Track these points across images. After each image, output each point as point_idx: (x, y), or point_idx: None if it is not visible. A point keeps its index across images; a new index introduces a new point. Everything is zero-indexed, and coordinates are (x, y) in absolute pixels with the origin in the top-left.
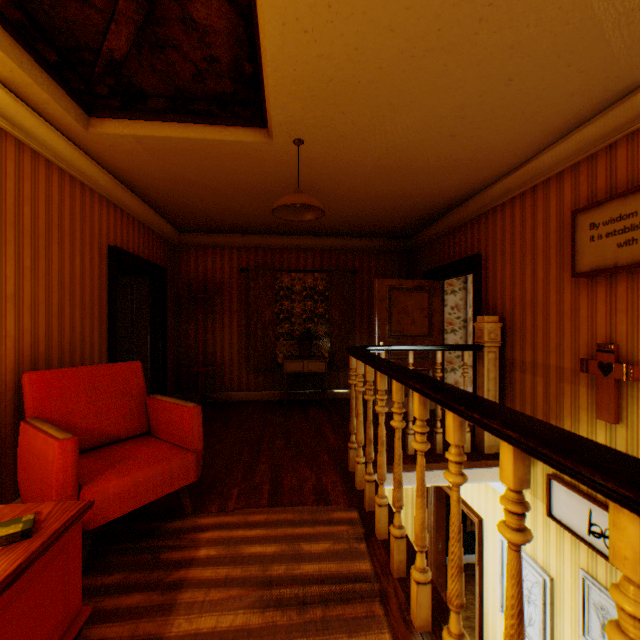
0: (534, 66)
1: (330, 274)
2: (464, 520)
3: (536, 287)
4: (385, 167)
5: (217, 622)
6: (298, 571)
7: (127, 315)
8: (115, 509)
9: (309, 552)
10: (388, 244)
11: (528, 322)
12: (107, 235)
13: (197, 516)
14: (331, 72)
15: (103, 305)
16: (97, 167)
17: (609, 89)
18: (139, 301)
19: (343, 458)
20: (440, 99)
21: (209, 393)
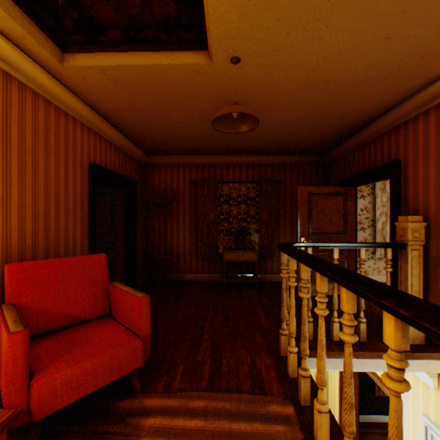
0: None
1: (259, 184)
2: (372, 386)
3: None
4: (313, 82)
5: None
6: None
7: (108, 216)
8: (62, 399)
9: None
10: (307, 159)
11: None
12: (88, 154)
13: (144, 396)
14: None
15: (84, 208)
16: (77, 100)
17: None
18: (117, 206)
19: (274, 340)
20: None
21: (168, 274)
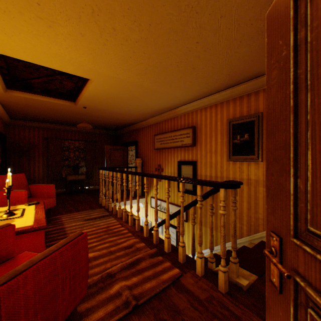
0: (142, 108)
1: (86, 142)
2: None
3: (149, 151)
4: (110, 115)
5: (76, 223)
6: (92, 217)
7: None
8: None
9: (94, 214)
10: (109, 132)
11: (147, 160)
12: None
13: (56, 216)
14: (99, 100)
15: None
16: None
17: (157, 113)
18: None
19: (97, 202)
20: (124, 108)
21: None
